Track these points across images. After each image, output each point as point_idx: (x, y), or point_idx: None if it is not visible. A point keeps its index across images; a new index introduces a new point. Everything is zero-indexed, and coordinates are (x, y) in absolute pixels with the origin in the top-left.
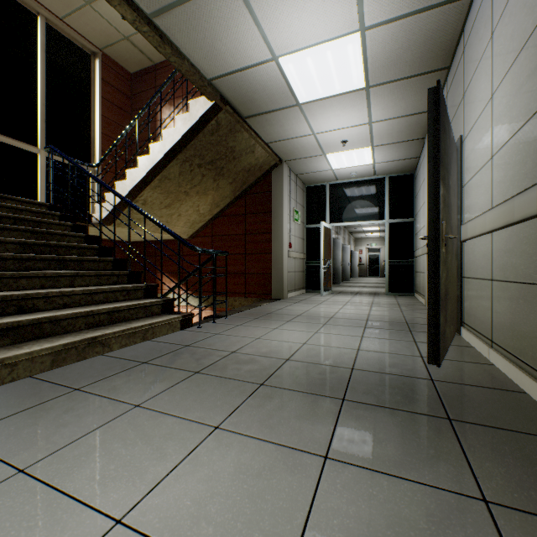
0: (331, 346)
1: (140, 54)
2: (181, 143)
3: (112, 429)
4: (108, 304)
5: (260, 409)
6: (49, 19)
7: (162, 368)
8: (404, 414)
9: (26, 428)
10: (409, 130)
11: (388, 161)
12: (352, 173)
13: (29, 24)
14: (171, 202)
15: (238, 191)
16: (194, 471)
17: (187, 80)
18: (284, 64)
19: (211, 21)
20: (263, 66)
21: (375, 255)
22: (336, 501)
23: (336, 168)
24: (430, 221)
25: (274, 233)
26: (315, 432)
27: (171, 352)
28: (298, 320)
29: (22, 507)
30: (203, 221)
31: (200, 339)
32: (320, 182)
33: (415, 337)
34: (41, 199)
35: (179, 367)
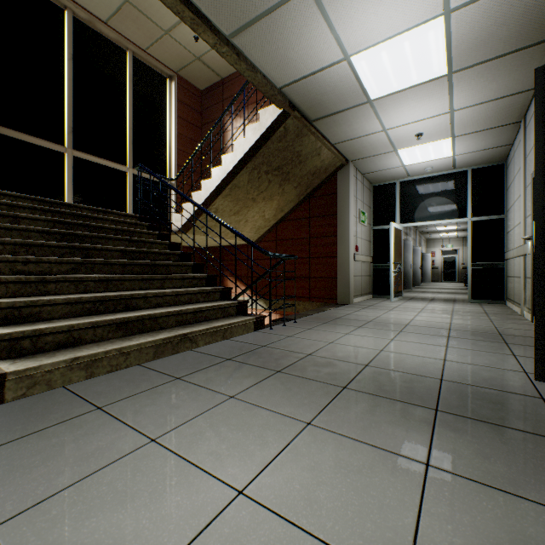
0: (411, 355)
1: (209, 71)
2: (251, 152)
3: (215, 414)
4: (192, 304)
5: (348, 411)
6: (135, 53)
7: (245, 365)
8: (512, 431)
9: (147, 406)
10: (501, 114)
11: (471, 152)
12: (427, 168)
13: (120, 60)
14: (239, 209)
15: (302, 195)
16: (296, 460)
17: (256, 91)
18: (356, 62)
19: (285, 32)
20: (333, 68)
21: (451, 257)
22: (446, 507)
23: (408, 164)
24: (539, 218)
25: (340, 236)
26: (411, 439)
27: (250, 351)
28: (369, 326)
29: (161, 468)
30: (268, 226)
31: (274, 340)
32: (388, 180)
33: (513, 350)
34: (129, 211)
35: (260, 366)
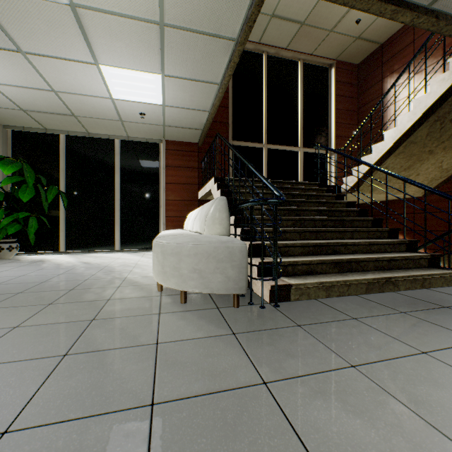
0: None
1: (367, 44)
2: (435, 105)
3: None
4: (381, 253)
5: None
6: (304, 60)
7: None
8: None
9: (393, 327)
10: None
11: None
12: None
13: (294, 70)
14: (410, 164)
15: None
16: None
17: (443, 41)
18: None
19: None
20: None
21: None
22: None
23: None
24: None
25: None
26: None
27: None
28: None
29: None
30: (443, 176)
31: None
32: None
33: None
34: (300, 180)
35: None
